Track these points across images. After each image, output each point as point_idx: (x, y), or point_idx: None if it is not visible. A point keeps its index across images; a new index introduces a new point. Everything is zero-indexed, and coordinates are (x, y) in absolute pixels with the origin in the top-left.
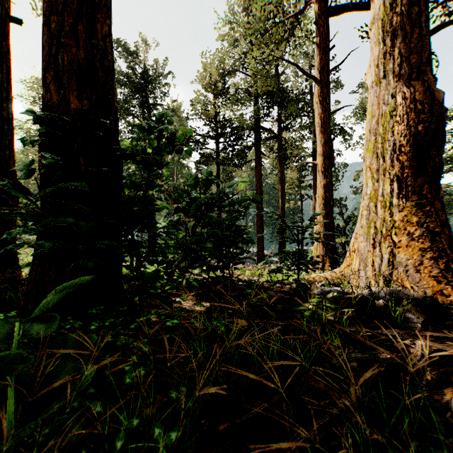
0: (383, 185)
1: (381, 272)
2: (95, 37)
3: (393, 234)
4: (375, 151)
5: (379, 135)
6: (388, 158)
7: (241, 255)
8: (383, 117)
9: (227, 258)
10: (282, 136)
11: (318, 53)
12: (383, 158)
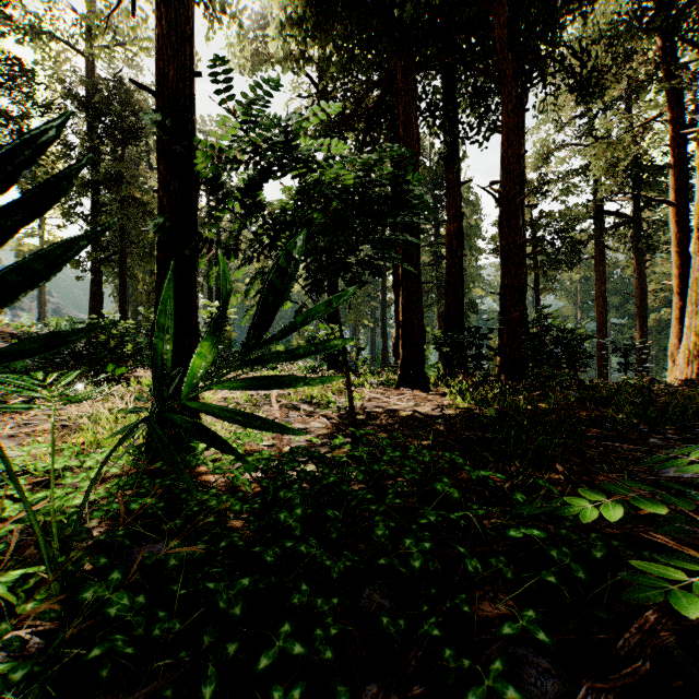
0: (694, 322)
1: (689, 376)
2: (522, 276)
3: (697, 353)
4: (690, 299)
5: (693, 289)
6: (697, 305)
7: (585, 365)
8: (695, 278)
9: (575, 367)
10: (641, 219)
11: (671, 174)
12: (695, 304)
